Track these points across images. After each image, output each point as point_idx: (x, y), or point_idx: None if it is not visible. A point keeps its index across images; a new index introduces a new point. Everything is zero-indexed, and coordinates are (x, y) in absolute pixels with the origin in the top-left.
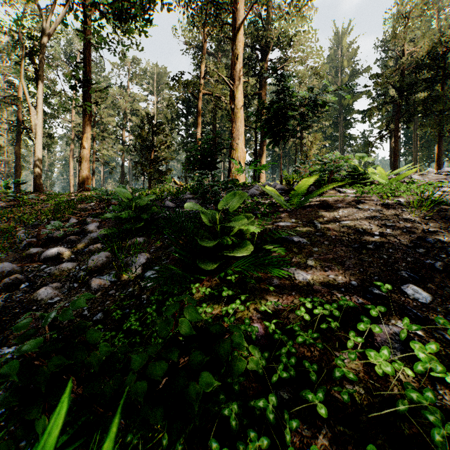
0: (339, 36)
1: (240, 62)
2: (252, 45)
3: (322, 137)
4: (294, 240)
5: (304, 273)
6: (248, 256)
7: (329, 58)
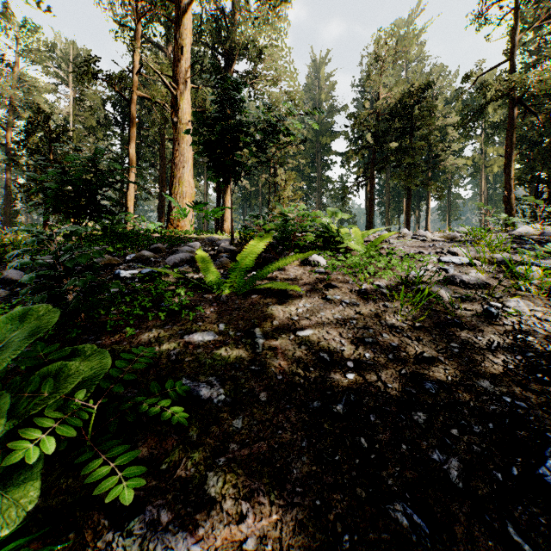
0: (317, 64)
1: (186, 59)
2: (213, 46)
3: (299, 176)
4: (200, 397)
5: (184, 540)
6: (4, 536)
7: (306, 86)
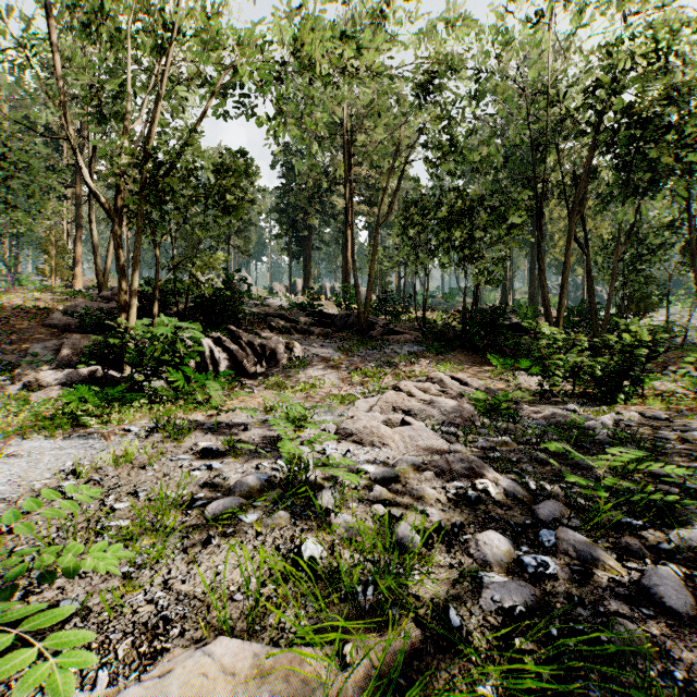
0: None
1: None
2: None
3: None
4: None
5: None
6: None
7: None
